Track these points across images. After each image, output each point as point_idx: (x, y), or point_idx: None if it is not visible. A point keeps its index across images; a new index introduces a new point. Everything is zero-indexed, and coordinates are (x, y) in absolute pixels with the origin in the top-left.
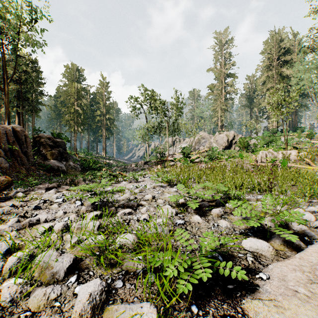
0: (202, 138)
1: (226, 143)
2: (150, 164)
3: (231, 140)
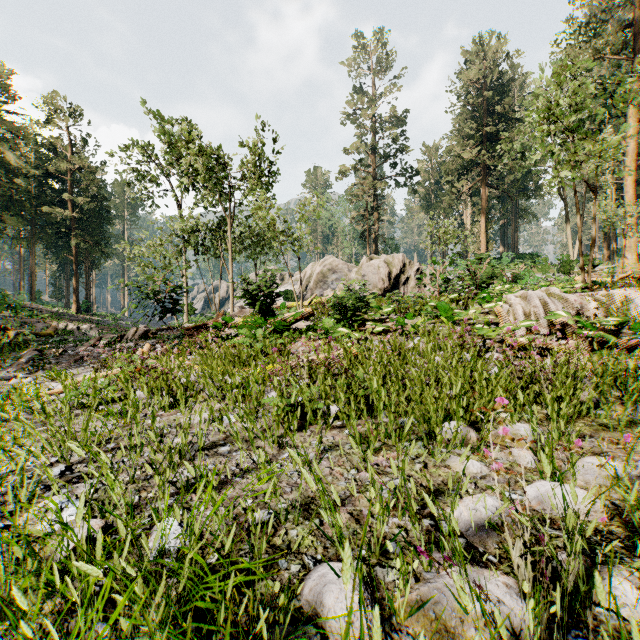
0: (331, 271)
1: (385, 282)
2: (162, 338)
3: (398, 276)
